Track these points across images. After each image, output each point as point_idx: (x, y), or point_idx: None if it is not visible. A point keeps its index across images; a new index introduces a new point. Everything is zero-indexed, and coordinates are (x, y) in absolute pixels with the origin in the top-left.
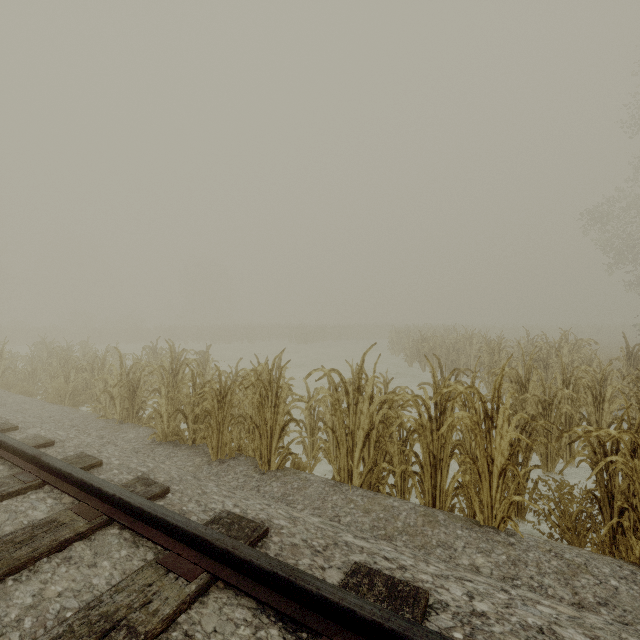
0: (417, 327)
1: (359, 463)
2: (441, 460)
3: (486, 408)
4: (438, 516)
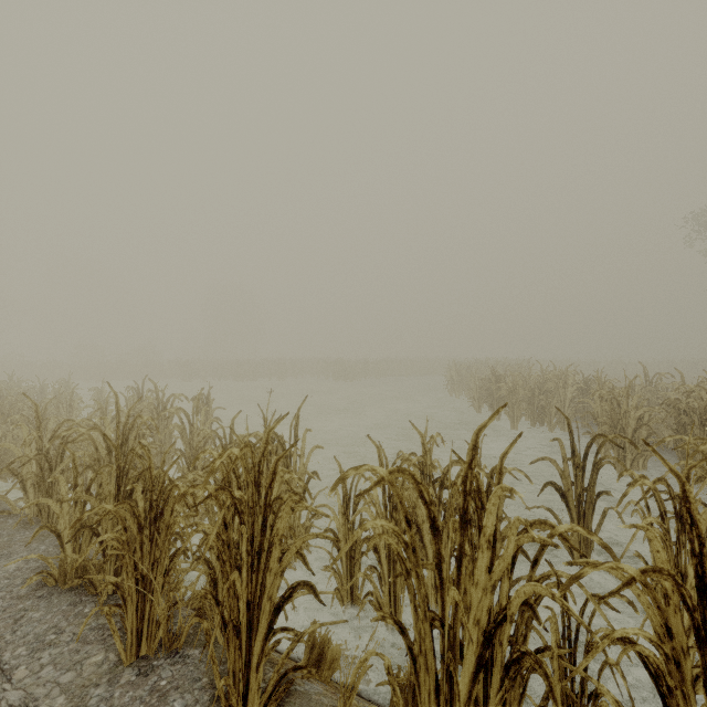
0: (482, 362)
1: None
2: None
3: None
4: None
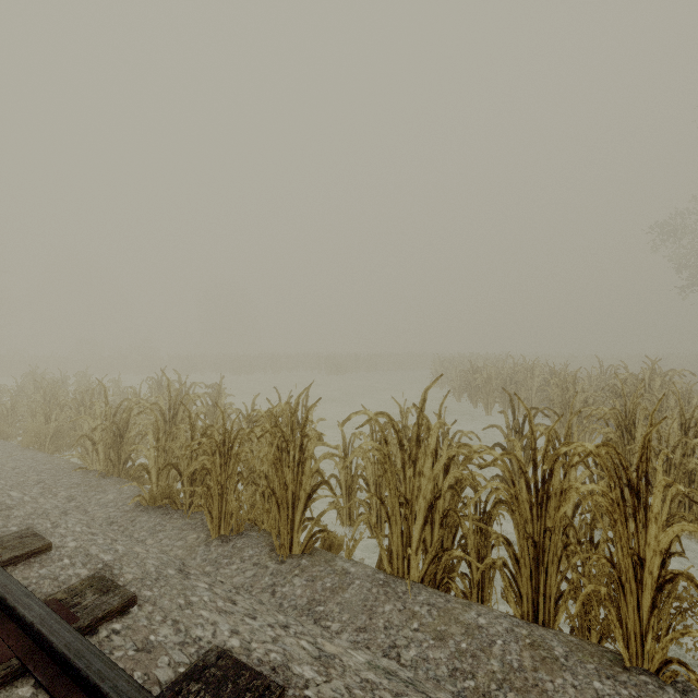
0: (464, 356)
1: (419, 547)
2: (545, 549)
3: (629, 478)
4: (553, 648)
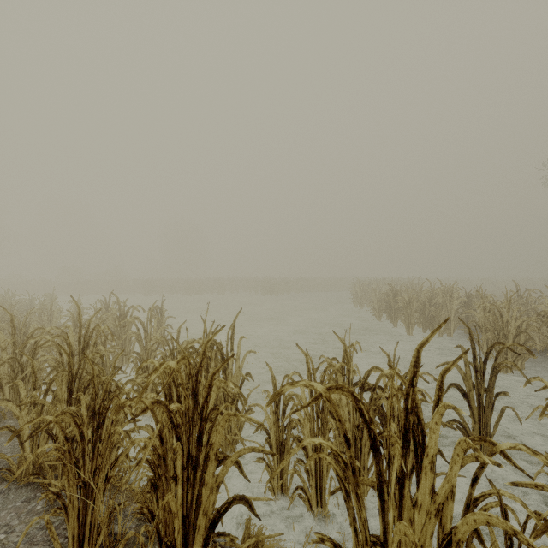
0: (380, 280)
1: None
2: None
3: None
4: None
